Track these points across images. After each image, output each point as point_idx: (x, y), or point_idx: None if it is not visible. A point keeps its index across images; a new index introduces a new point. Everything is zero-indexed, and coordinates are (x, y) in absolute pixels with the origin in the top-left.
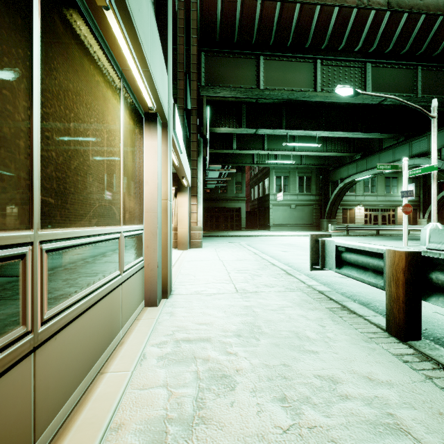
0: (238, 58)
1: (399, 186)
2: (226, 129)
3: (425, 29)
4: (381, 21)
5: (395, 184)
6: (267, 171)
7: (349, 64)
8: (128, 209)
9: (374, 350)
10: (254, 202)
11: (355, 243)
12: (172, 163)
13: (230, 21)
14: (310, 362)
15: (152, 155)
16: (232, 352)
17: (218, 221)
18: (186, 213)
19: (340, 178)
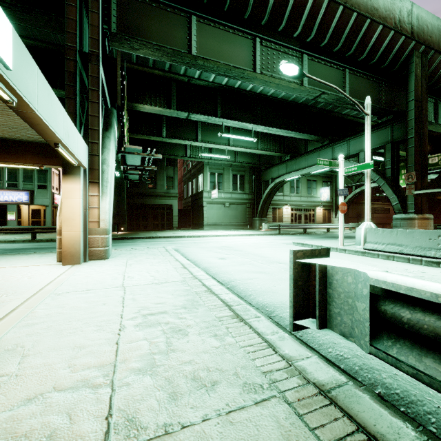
0: (164, 10)
1: (317, 188)
2: (152, 108)
3: (355, 29)
4: (320, 7)
5: (314, 187)
6: (201, 167)
7: (287, 51)
8: None
9: None
10: (187, 199)
11: None
12: None
13: None
14: None
15: None
16: None
17: (146, 220)
18: (77, 208)
19: (271, 178)
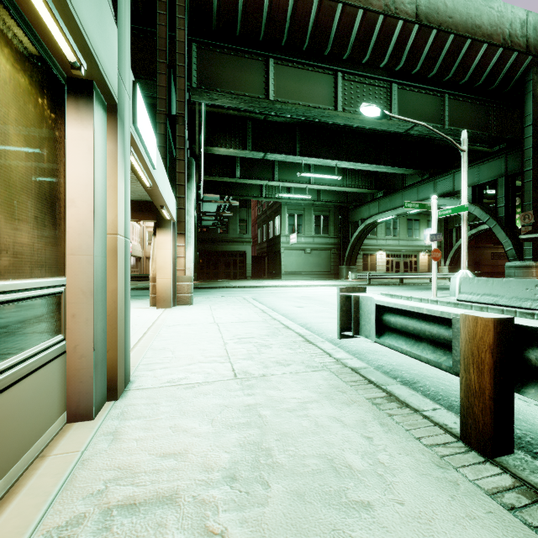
0: (241, 57)
1: (421, 229)
2: (227, 150)
3: (453, 52)
4: (409, 35)
5: (417, 228)
6: (278, 207)
7: (373, 83)
8: (10, 247)
9: (457, 486)
10: (262, 244)
11: (404, 301)
12: (141, 183)
13: (231, 6)
14: (362, 536)
15: (82, 153)
16: (215, 530)
17: (217, 268)
18: (169, 257)
19: (361, 219)
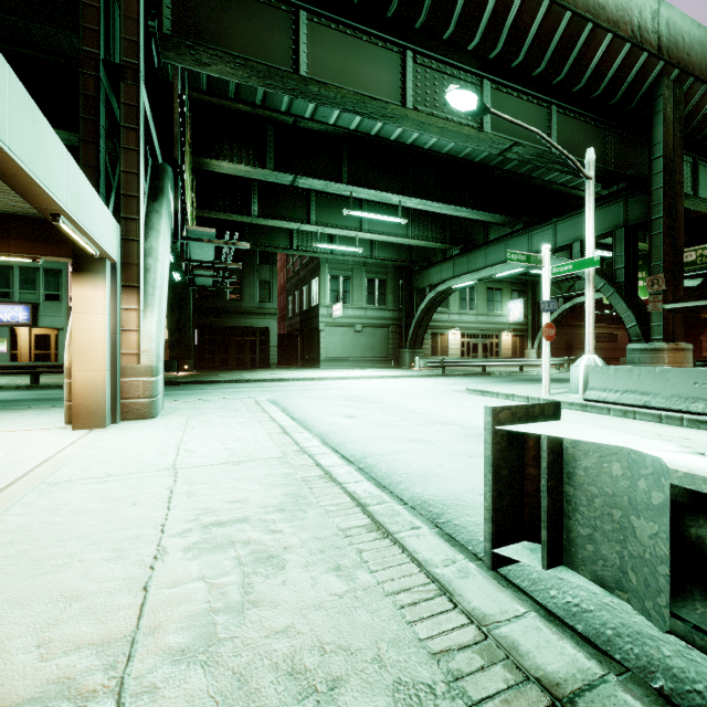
0: None
1: (504, 301)
2: (233, 166)
3: (569, 39)
4: (512, 2)
5: (499, 299)
6: (316, 266)
7: (458, 74)
8: None
9: None
10: (293, 319)
11: None
12: None
13: None
14: None
15: None
16: None
17: (225, 352)
18: (100, 330)
19: (429, 285)
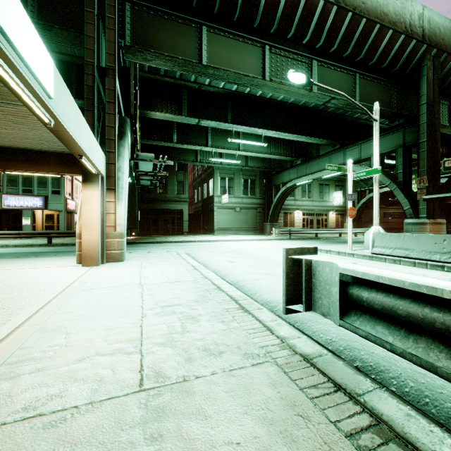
0: (175, 22)
1: (330, 192)
2: (163, 114)
3: (365, 34)
4: (329, 15)
5: (327, 191)
6: (211, 171)
7: (297, 58)
8: None
9: None
10: (197, 204)
11: (394, 273)
12: (39, 119)
13: None
14: None
15: None
16: None
17: (156, 225)
18: (96, 213)
19: (282, 182)
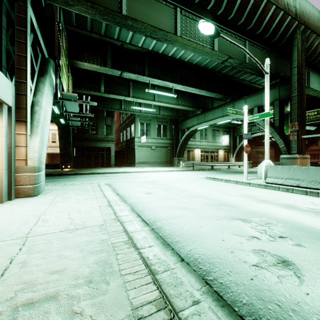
0: None
1: (220, 136)
2: (90, 65)
3: (255, 7)
4: None
5: (218, 135)
6: (133, 118)
7: None
8: None
9: None
10: (122, 143)
11: None
12: None
13: None
14: None
15: None
16: None
17: (89, 159)
18: None
19: (186, 127)
